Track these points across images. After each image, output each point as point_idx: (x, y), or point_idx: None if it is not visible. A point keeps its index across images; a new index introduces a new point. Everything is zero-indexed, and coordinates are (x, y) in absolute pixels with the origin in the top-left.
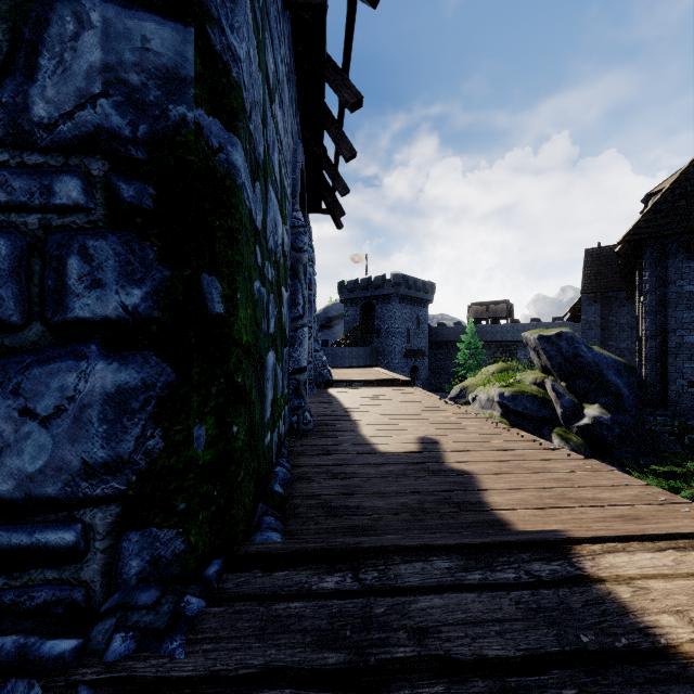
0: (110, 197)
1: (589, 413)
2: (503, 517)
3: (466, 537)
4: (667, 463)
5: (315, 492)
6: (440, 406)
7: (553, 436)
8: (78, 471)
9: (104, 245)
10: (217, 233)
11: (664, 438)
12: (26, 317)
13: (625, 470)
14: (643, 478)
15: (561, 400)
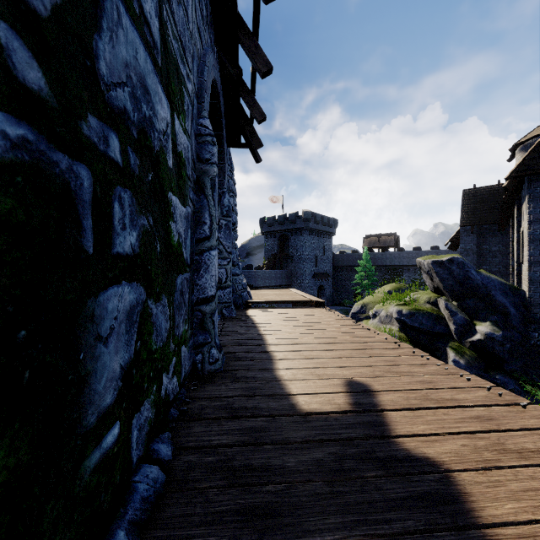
0: None
1: (481, 330)
2: None
3: None
4: None
5: (191, 539)
6: (357, 331)
7: (448, 350)
8: None
9: None
10: None
11: None
12: None
13: (516, 382)
14: (537, 392)
15: (454, 318)
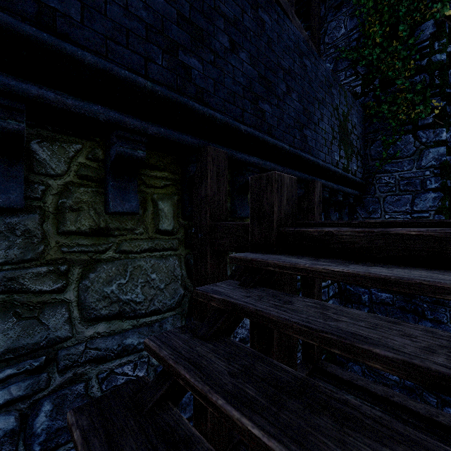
0: (433, 173)
1: None
2: None
3: None
4: None
5: None
6: None
7: None
8: (428, 207)
9: (432, 179)
10: (449, 174)
11: None
12: (421, 189)
13: None
14: None
15: None
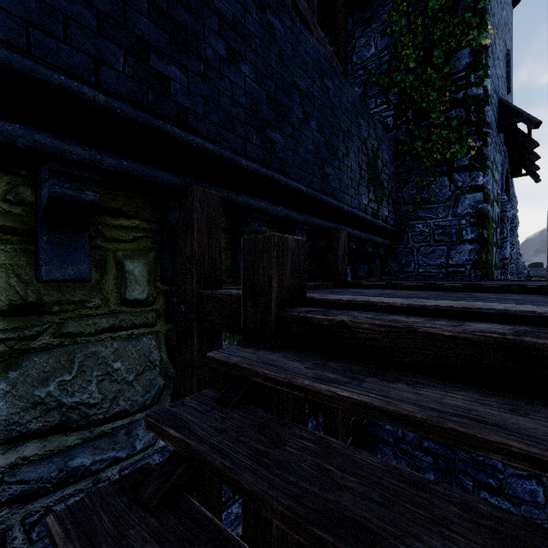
0: (469, 222)
1: None
2: None
3: None
4: None
5: None
6: None
7: None
8: (464, 260)
9: (468, 229)
10: (485, 223)
11: None
12: (456, 240)
13: None
14: None
15: None
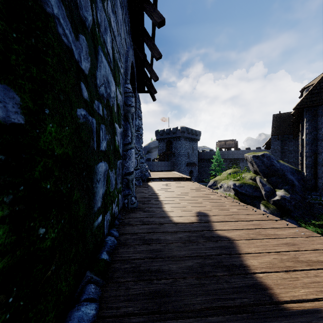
0: None
1: (279, 194)
2: (262, 281)
3: (247, 321)
4: (317, 219)
5: (130, 257)
6: (206, 192)
7: (261, 205)
8: None
9: None
10: (13, 45)
11: (316, 206)
12: None
13: (297, 222)
14: (307, 227)
15: (264, 187)
